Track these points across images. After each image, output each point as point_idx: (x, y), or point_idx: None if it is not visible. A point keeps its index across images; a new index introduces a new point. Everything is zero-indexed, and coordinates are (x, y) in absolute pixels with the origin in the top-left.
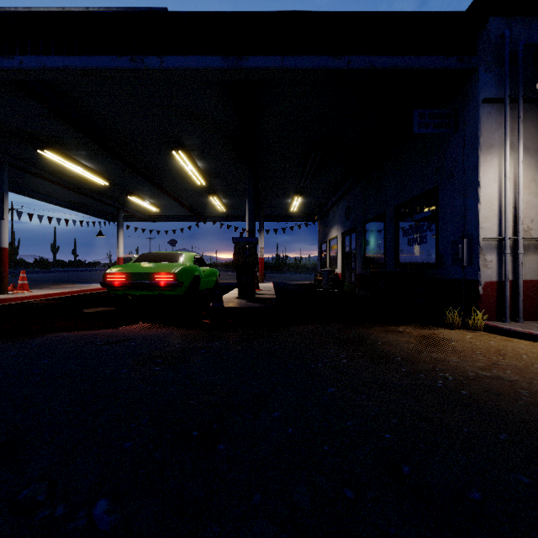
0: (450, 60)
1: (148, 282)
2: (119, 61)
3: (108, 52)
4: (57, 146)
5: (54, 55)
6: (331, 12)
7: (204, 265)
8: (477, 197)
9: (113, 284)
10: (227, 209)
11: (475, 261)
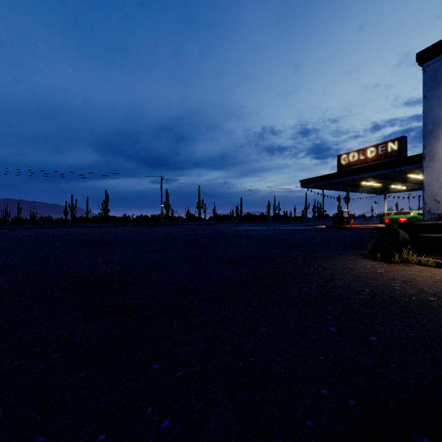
0: None
1: (397, 221)
2: (388, 171)
3: (385, 169)
4: (365, 180)
5: (373, 172)
6: None
7: None
8: None
9: (385, 222)
10: None
11: None
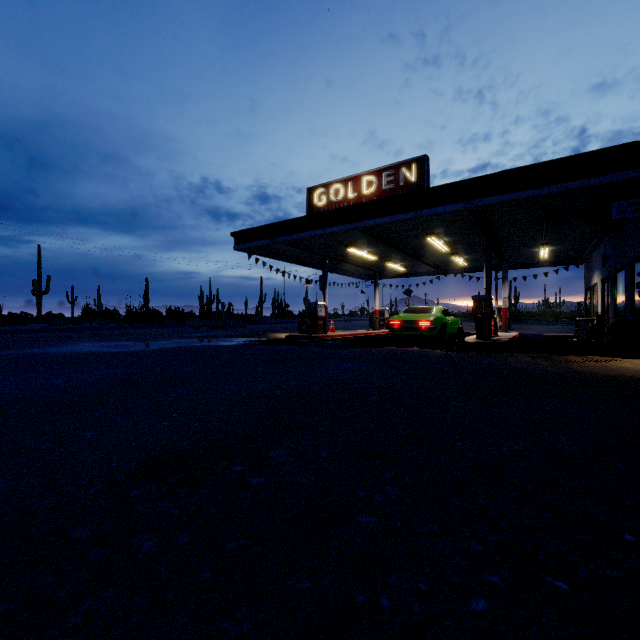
0: (634, 172)
1: (414, 326)
2: (409, 215)
3: (403, 211)
4: (356, 244)
5: (379, 218)
6: (534, 164)
7: (448, 315)
8: None
9: (393, 327)
10: (468, 262)
11: None
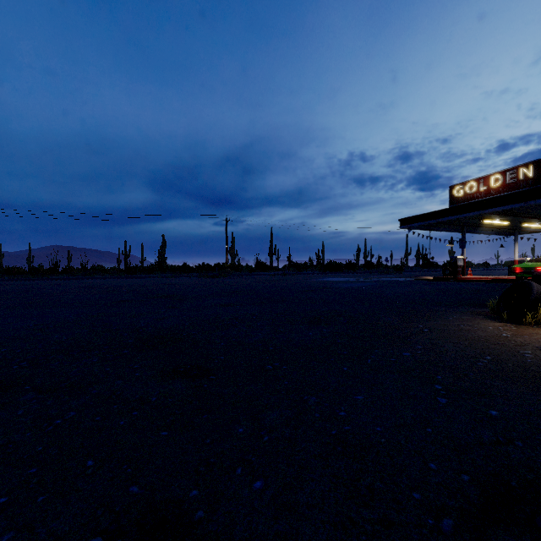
0: None
1: (532, 271)
2: (519, 205)
3: (515, 203)
4: (488, 217)
5: (498, 207)
6: None
7: None
8: None
9: (515, 272)
10: None
11: None
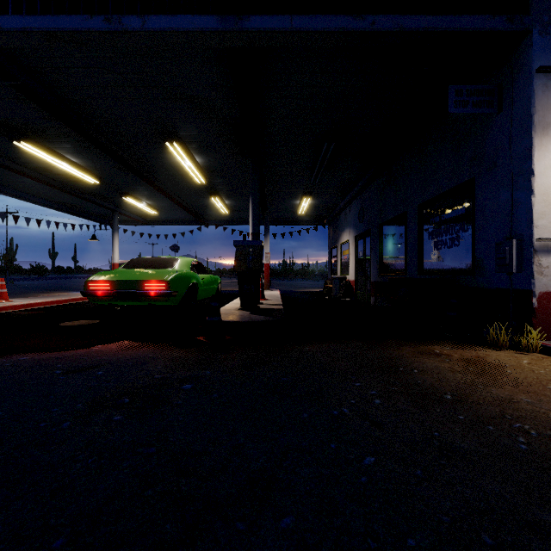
0: (497, 20)
1: (136, 292)
2: (92, 22)
3: (77, 11)
4: (36, 138)
5: (11, 15)
6: None
7: (204, 271)
8: (531, 189)
9: (95, 294)
10: (230, 212)
11: (527, 266)
